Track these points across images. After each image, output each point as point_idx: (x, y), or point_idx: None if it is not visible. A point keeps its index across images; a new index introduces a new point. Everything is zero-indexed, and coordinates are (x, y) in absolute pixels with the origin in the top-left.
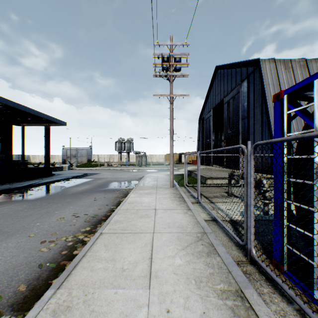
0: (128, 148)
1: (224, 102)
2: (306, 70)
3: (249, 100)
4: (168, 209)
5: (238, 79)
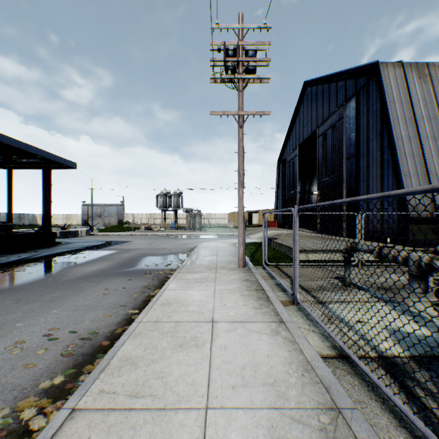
0: (175, 204)
1: (318, 134)
2: None
3: (360, 129)
4: (239, 322)
5: (341, 98)
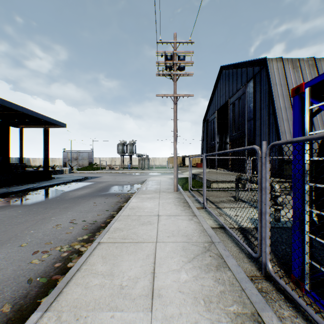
0: (130, 150)
1: (229, 103)
2: (315, 69)
3: (256, 101)
4: (172, 216)
5: (244, 79)
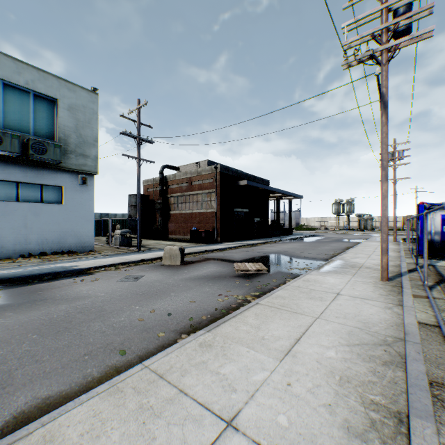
0: (347, 210)
1: None
2: None
3: None
4: None
5: None
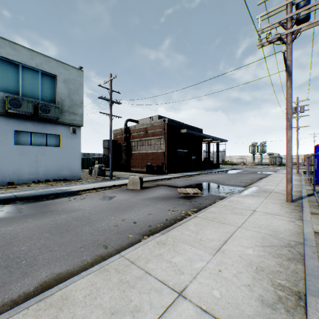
0: (261, 150)
1: None
2: None
3: None
4: None
5: None
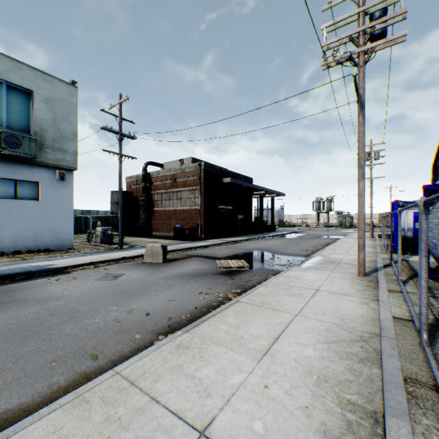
0: (327, 207)
1: None
2: None
3: None
4: None
5: None
